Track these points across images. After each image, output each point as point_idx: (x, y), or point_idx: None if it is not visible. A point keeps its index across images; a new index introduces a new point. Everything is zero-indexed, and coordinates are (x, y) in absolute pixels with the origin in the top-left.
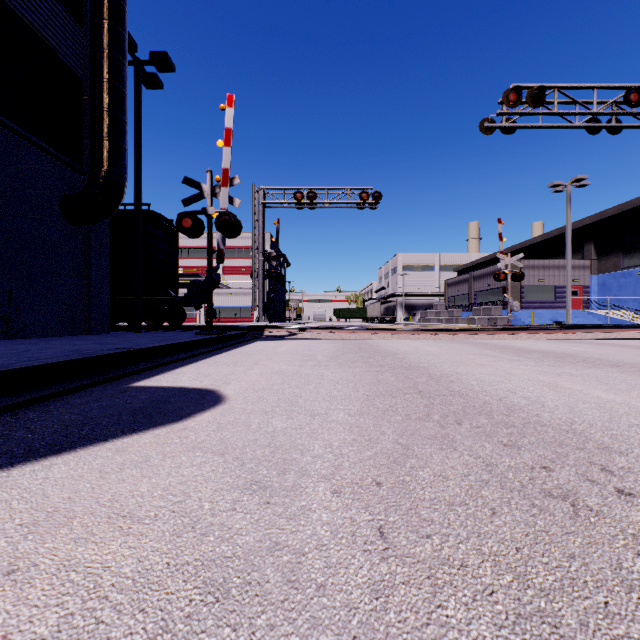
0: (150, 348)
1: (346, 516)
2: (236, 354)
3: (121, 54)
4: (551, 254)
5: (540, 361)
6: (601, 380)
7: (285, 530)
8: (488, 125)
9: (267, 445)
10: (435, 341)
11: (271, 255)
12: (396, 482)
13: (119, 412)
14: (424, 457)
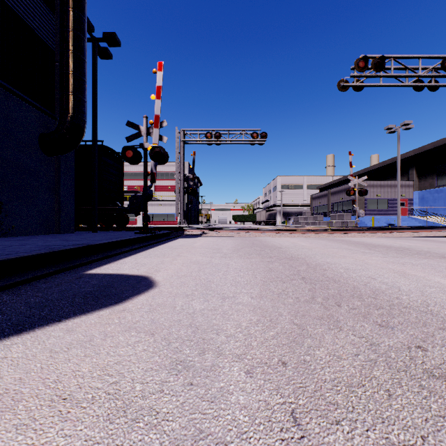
0: (101, 244)
1: (260, 399)
2: (164, 248)
3: (82, 33)
4: (385, 177)
5: (386, 253)
6: (436, 268)
7: (207, 415)
8: (344, 84)
9: (189, 325)
10: (306, 238)
11: (189, 177)
12: (298, 362)
13: (73, 295)
14: (317, 337)
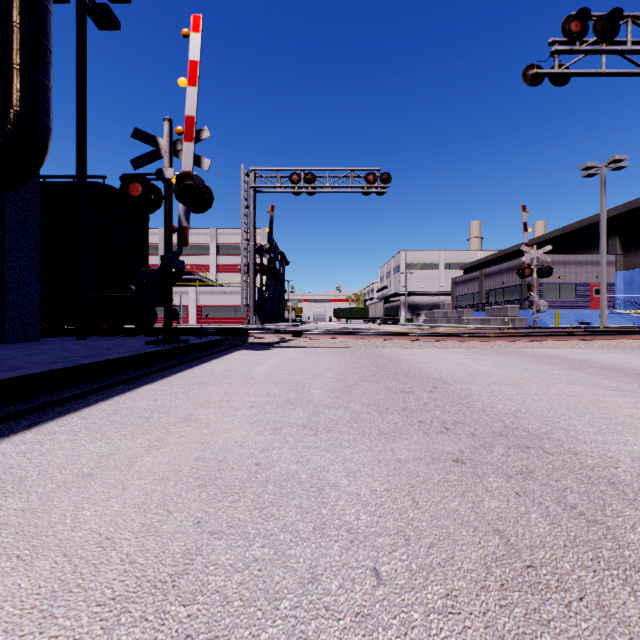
0: None
1: None
2: (179, 383)
3: None
4: (569, 250)
5: None
6: None
7: None
8: (536, 71)
9: None
10: (472, 351)
11: (264, 247)
12: None
13: None
14: None
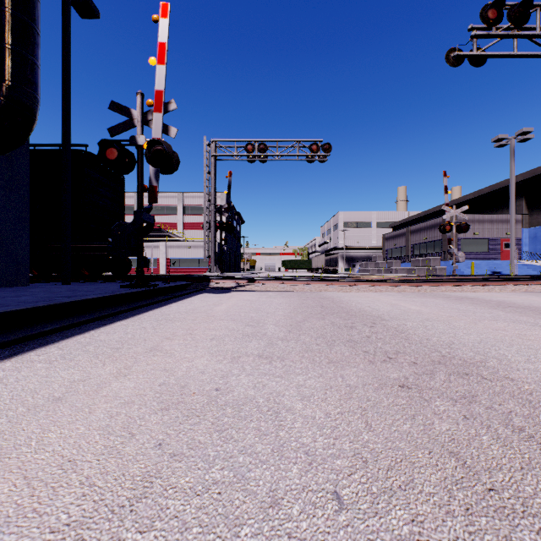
0: None
1: None
2: (148, 319)
3: None
4: (482, 210)
5: None
6: None
7: None
8: (457, 53)
9: None
10: (403, 294)
11: (223, 207)
12: None
13: None
14: None
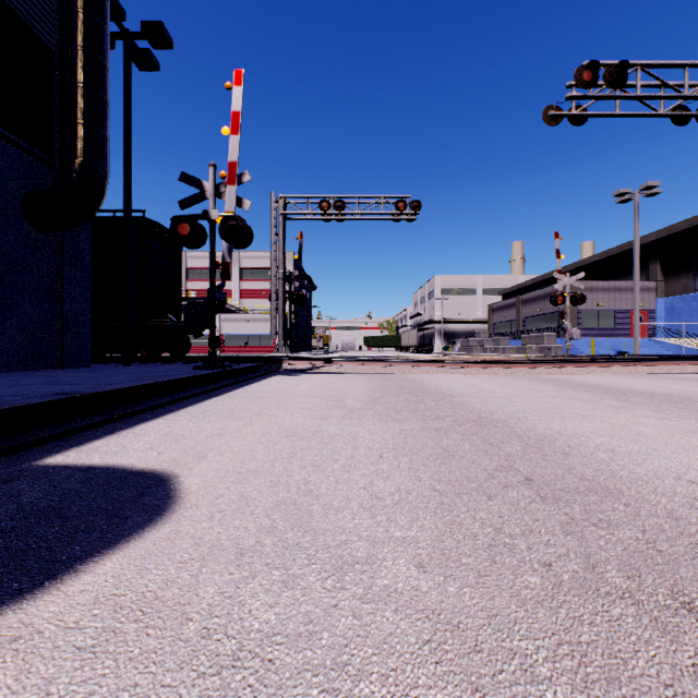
0: (111, 391)
1: None
2: (239, 396)
3: (100, 16)
4: (610, 275)
5: (658, 409)
6: None
7: None
8: (554, 113)
9: None
10: (491, 376)
11: (293, 274)
12: None
13: None
14: None
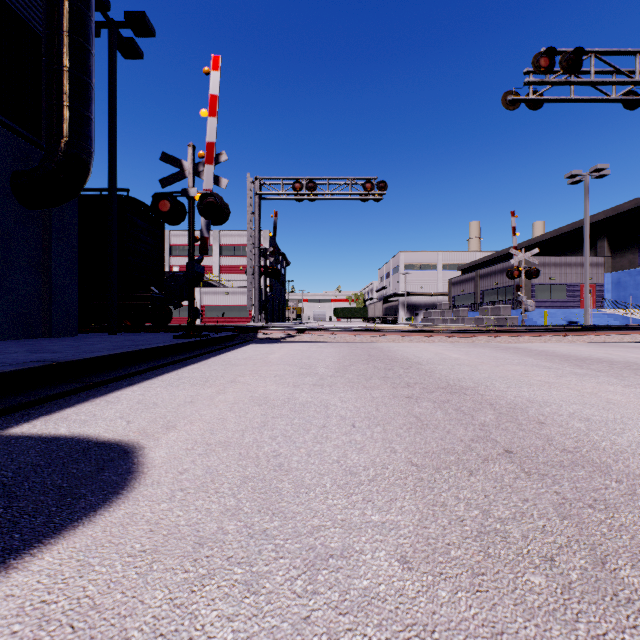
0: (88, 359)
1: None
2: (214, 364)
3: (85, 4)
4: (561, 251)
5: (621, 376)
6: None
7: None
8: (513, 98)
9: None
10: (454, 345)
11: (268, 250)
12: None
13: None
14: None
